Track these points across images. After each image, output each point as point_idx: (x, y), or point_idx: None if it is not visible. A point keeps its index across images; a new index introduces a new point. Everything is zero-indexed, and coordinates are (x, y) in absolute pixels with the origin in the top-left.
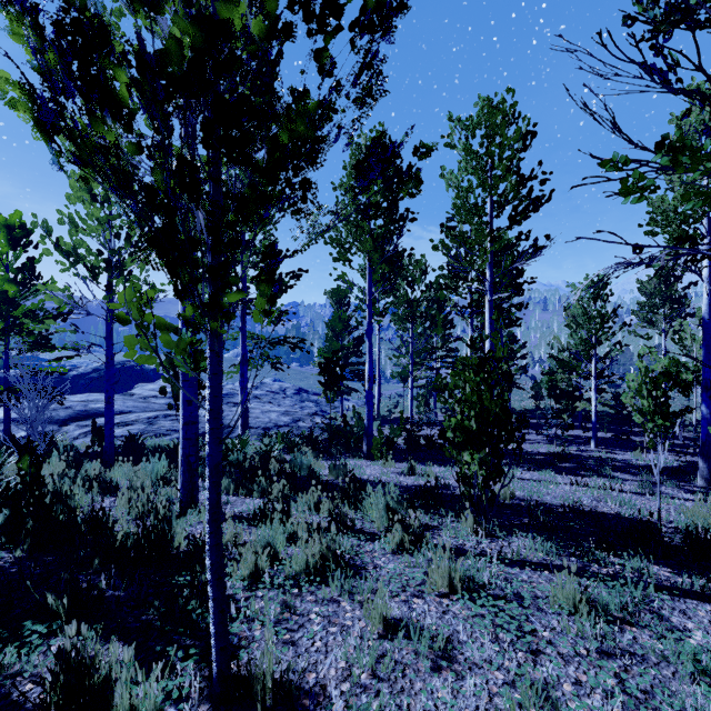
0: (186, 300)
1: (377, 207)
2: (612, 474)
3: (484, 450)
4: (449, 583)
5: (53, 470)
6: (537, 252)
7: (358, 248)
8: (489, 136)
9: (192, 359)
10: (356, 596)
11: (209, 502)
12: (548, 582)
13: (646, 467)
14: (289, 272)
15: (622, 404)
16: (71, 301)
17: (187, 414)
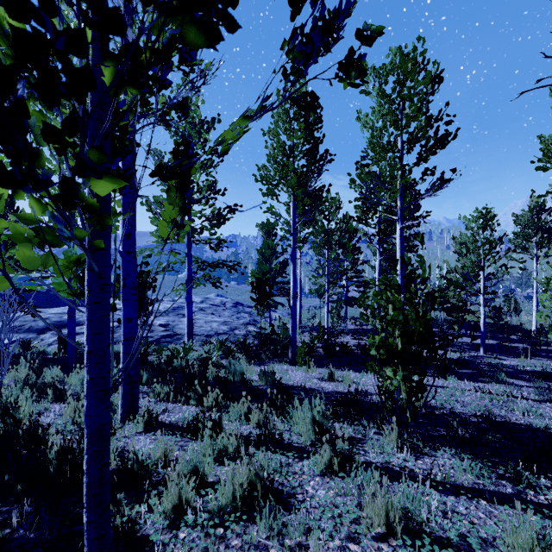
0: (22, 189)
1: (312, 97)
2: (508, 381)
3: (408, 368)
4: (386, 523)
5: (18, 376)
6: (443, 184)
7: (284, 184)
8: (401, 81)
9: (78, 281)
10: (285, 542)
11: (87, 479)
12: (488, 516)
13: (533, 372)
14: (226, 207)
15: (500, 316)
16: None
17: (127, 331)
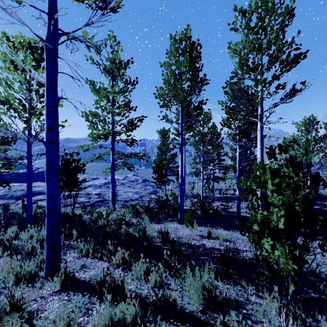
0: None
1: None
2: None
3: (291, 244)
4: None
5: None
6: (294, 94)
7: (175, 99)
8: (262, 16)
9: None
10: None
11: None
12: None
13: None
14: (136, 117)
15: None
16: (7, 131)
17: (49, 205)
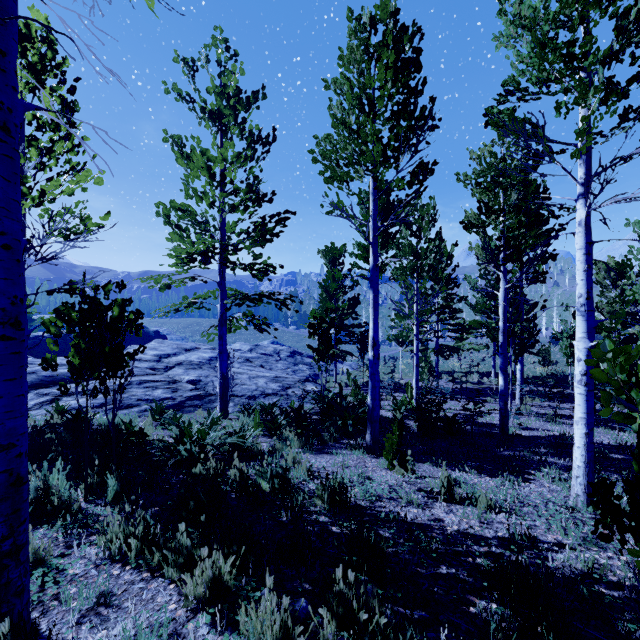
0: None
1: None
2: None
3: None
4: None
5: None
6: None
7: (359, 159)
8: None
9: None
10: None
11: None
12: None
13: None
14: (273, 215)
15: None
16: None
17: None
